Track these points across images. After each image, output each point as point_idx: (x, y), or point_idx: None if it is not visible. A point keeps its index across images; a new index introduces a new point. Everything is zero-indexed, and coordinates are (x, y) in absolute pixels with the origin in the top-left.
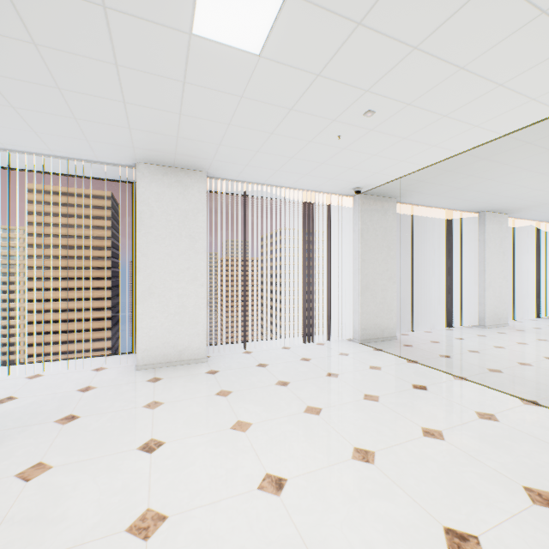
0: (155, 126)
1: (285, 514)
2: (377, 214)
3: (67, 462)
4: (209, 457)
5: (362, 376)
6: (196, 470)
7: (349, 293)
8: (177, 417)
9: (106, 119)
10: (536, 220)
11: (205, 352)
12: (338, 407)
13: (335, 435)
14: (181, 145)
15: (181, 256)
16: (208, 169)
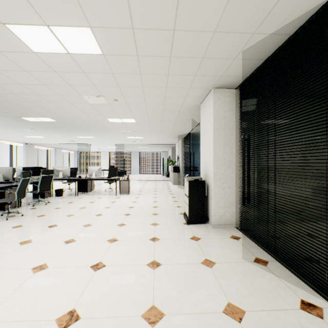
0: None
1: None
2: (30, 148)
3: None
4: None
5: None
6: None
7: None
8: None
9: None
10: (69, 150)
11: None
12: None
13: None
14: None
15: None
16: None
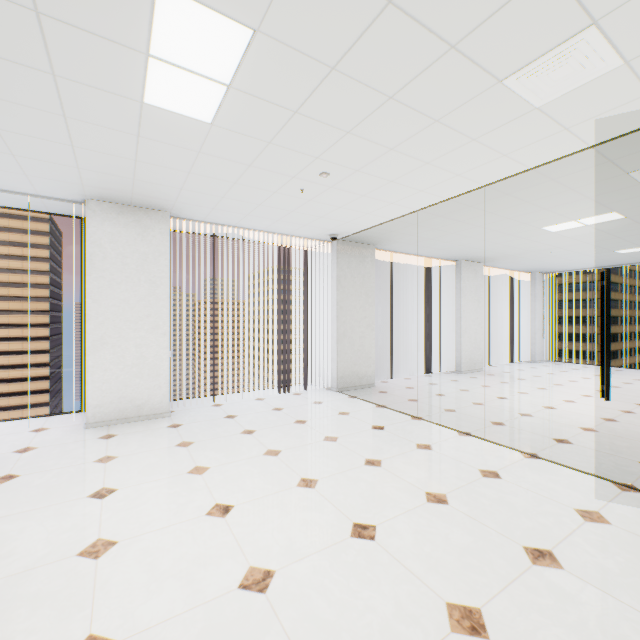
0: (108, 168)
1: (227, 529)
2: (355, 260)
3: (9, 514)
4: (163, 497)
5: (329, 421)
6: (149, 507)
7: (328, 341)
8: (133, 468)
9: (51, 158)
10: (509, 269)
11: (168, 406)
12: (297, 448)
13: (288, 470)
14: (138, 186)
15: (140, 302)
16: (172, 209)
